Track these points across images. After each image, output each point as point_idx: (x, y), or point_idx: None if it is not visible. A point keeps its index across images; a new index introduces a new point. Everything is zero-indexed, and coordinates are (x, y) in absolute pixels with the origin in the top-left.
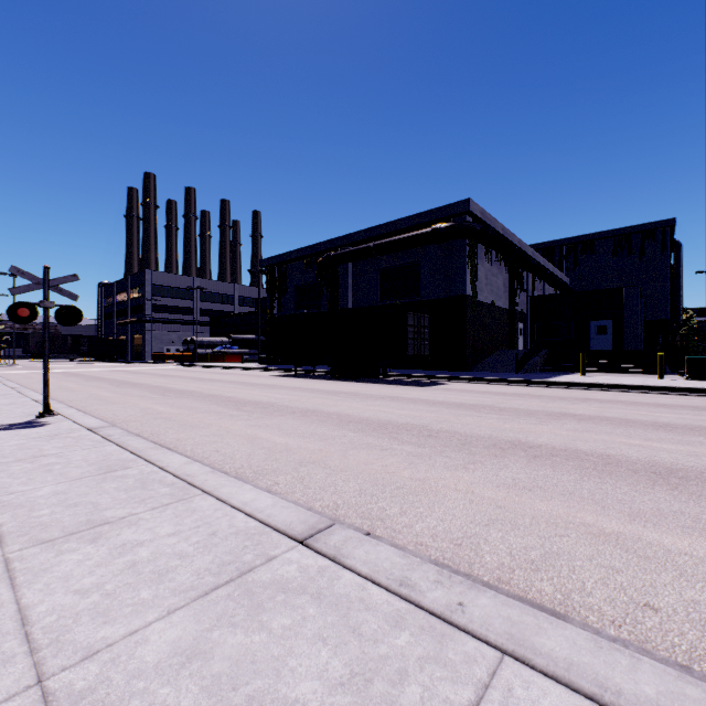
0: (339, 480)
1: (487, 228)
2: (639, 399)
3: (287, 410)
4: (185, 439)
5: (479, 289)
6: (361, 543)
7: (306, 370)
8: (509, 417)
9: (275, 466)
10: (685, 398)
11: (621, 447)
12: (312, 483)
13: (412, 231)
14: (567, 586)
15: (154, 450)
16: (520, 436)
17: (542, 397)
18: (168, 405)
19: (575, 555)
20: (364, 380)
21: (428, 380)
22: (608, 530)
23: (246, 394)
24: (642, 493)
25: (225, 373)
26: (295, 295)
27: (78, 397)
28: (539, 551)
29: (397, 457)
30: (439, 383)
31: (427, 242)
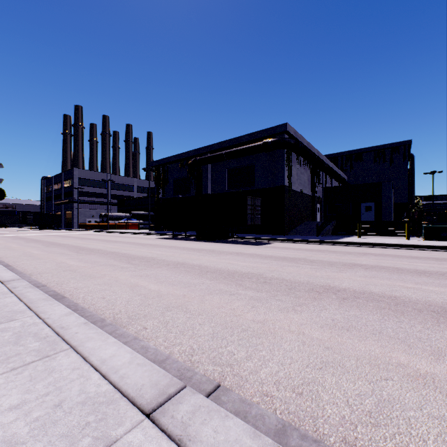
0: (196, 323)
1: (298, 142)
2: (399, 253)
3: (163, 263)
4: (81, 288)
5: (292, 182)
6: (209, 415)
7: (180, 234)
8: (318, 267)
9: (146, 311)
10: (427, 252)
11: (401, 289)
12: (174, 327)
13: (249, 143)
14: (411, 446)
15: (44, 301)
16: (328, 281)
17: (336, 252)
18: (78, 260)
19: (405, 403)
20: (218, 241)
21: (260, 240)
22: (422, 370)
23: (137, 251)
24: (433, 331)
25: (126, 236)
26: (173, 185)
27: (14, 254)
28: (373, 398)
29: (242, 301)
30: (268, 243)
31: (260, 151)
